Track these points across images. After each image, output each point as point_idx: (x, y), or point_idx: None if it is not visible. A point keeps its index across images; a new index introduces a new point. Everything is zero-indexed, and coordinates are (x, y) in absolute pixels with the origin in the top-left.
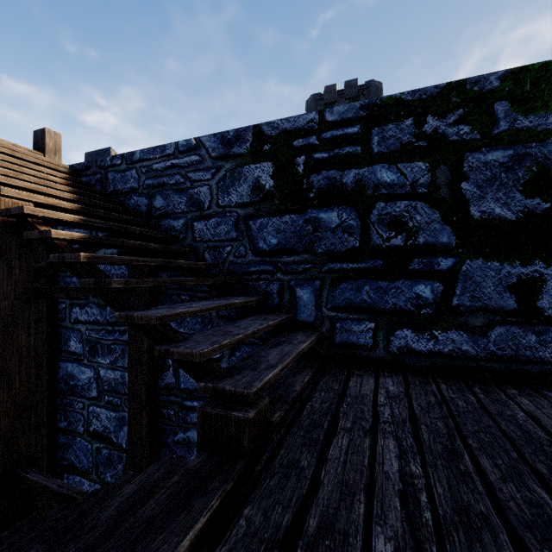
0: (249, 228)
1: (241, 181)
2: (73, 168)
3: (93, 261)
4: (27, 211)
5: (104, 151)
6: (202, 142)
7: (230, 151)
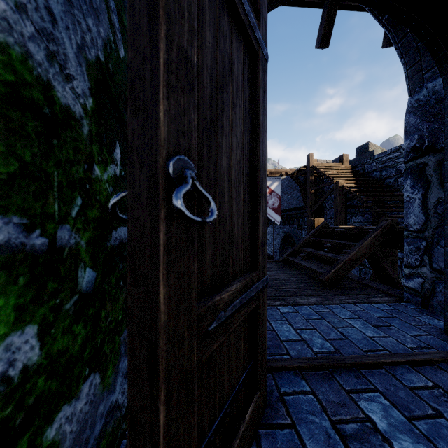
0: None
1: None
2: (352, 166)
3: (359, 195)
4: (345, 185)
5: (365, 144)
6: (401, 147)
7: None
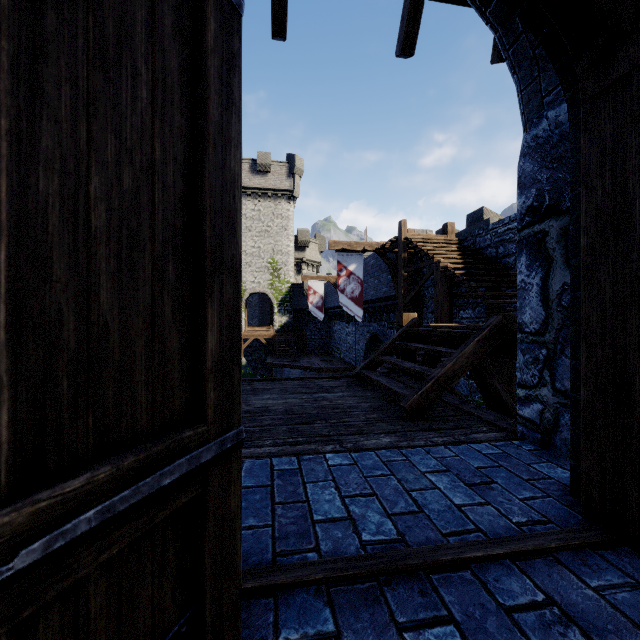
0: None
1: None
2: (460, 239)
3: (467, 279)
4: (448, 266)
5: (479, 211)
6: None
7: None
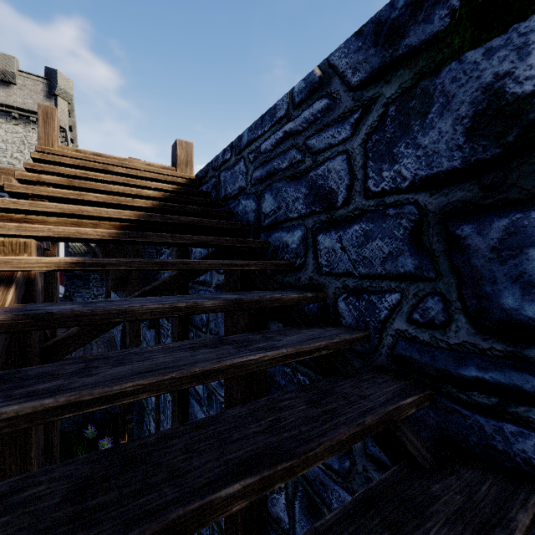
0: (459, 247)
1: (432, 114)
2: (197, 177)
3: None
4: None
5: None
6: (332, 66)
7: (397, 48)
